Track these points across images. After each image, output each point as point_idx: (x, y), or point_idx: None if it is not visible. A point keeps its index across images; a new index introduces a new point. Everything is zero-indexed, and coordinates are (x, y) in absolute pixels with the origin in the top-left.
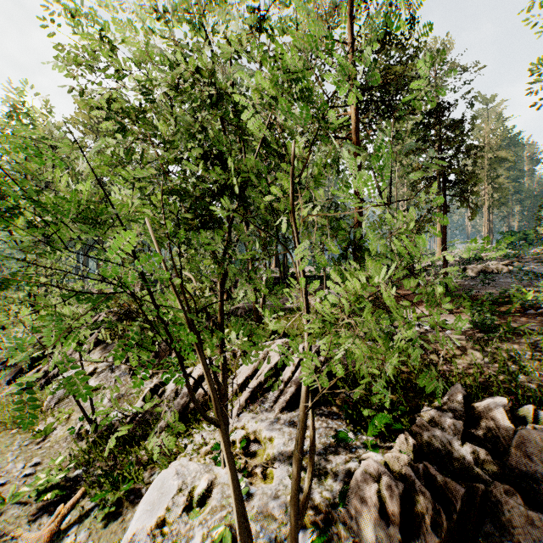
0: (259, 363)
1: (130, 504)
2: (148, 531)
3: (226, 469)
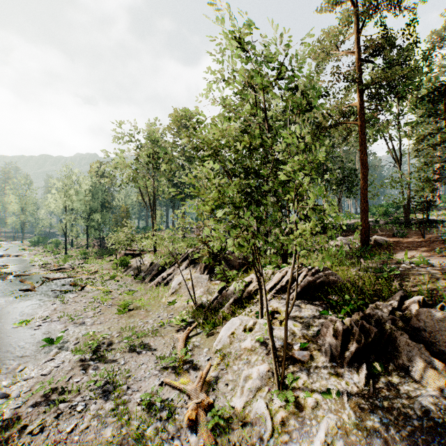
0: (282, 277)
1: (217, 332)
2: (228, 335)
3: (262, 319)
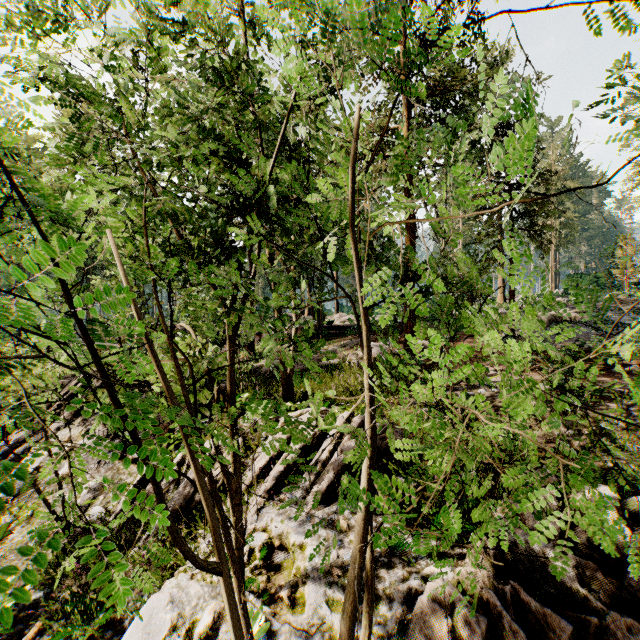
0: (287, 439)
1: None
2: None
3: None
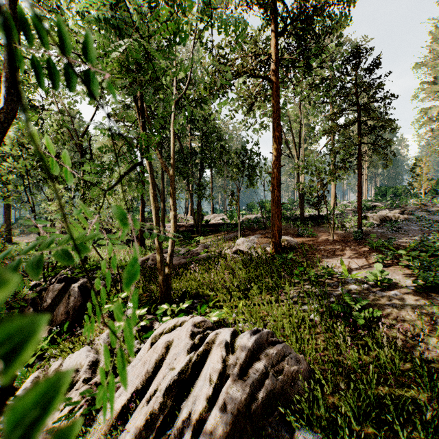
0: (155, 365)
1: None
2: None
3: None
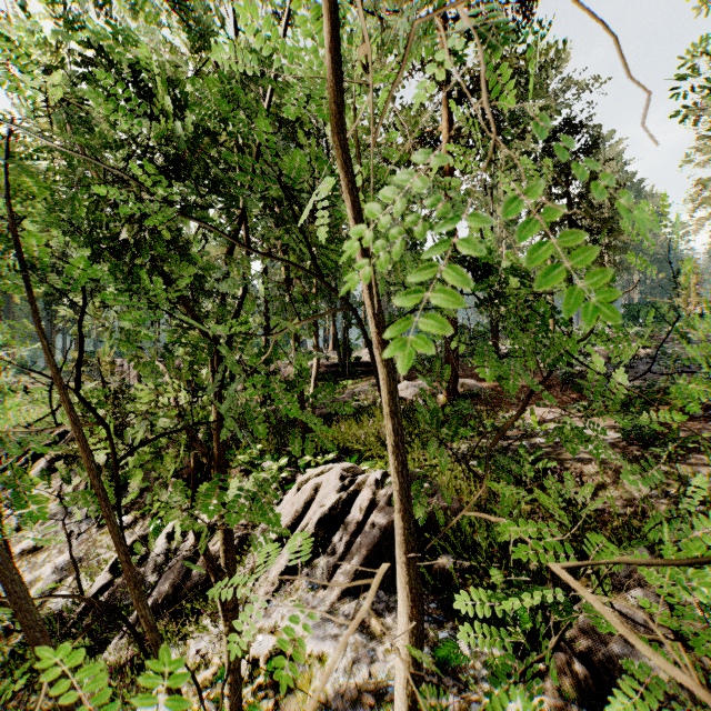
0: (304, 505)
1: None
2: None
3: None
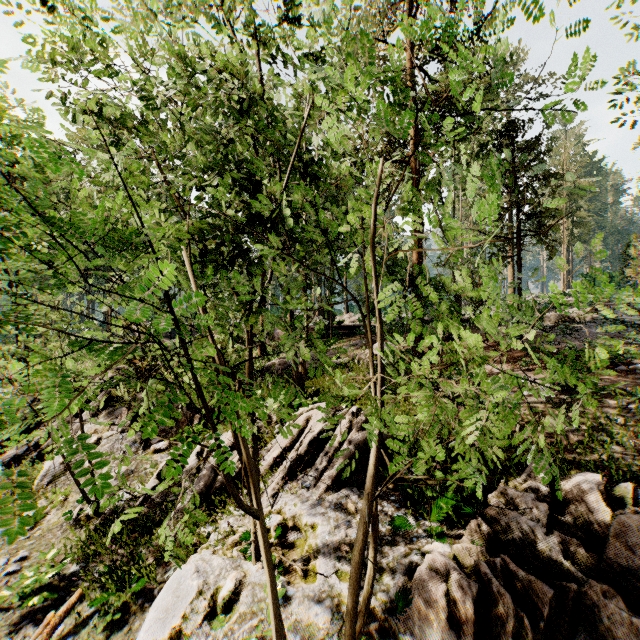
0: (299, 432)
1: (138, 609)
2: None
3: (258, 565)
